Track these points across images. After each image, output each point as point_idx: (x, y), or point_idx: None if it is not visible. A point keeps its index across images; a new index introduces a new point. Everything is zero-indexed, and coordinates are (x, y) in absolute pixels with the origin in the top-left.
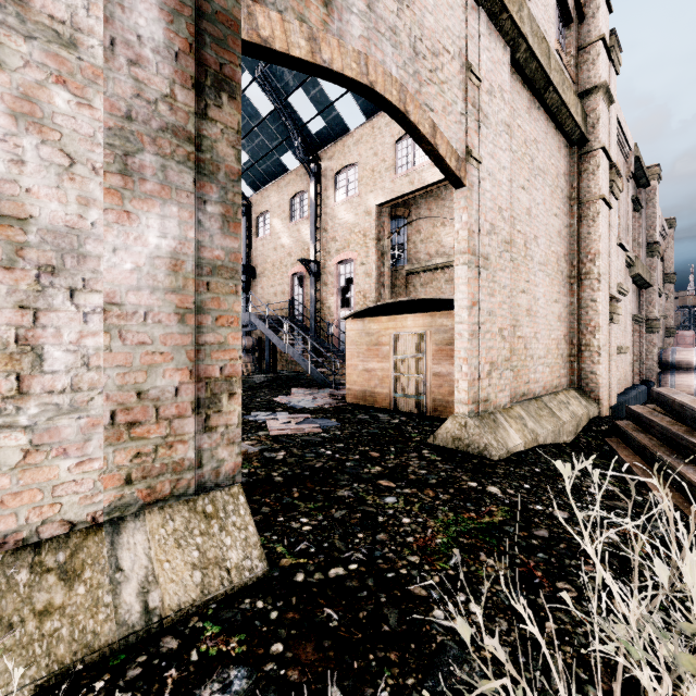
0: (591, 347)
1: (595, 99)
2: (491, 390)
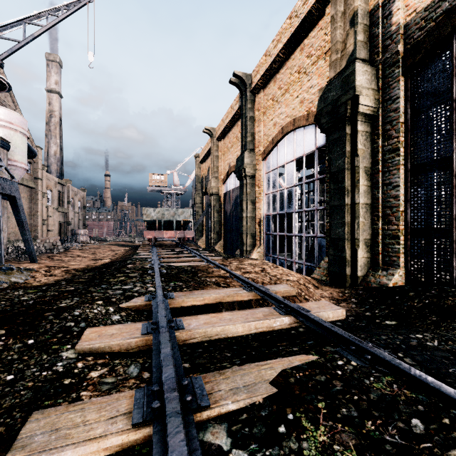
0: (37, 230)
1: (38, 180)
2: (10, 237)
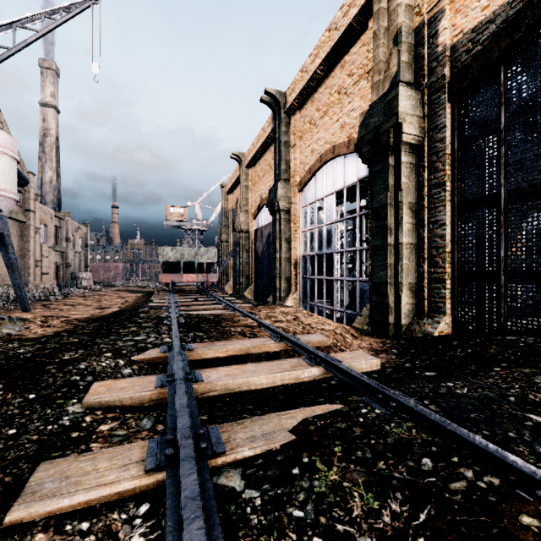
0: (29, 273)
1: (30, 213)
2: None
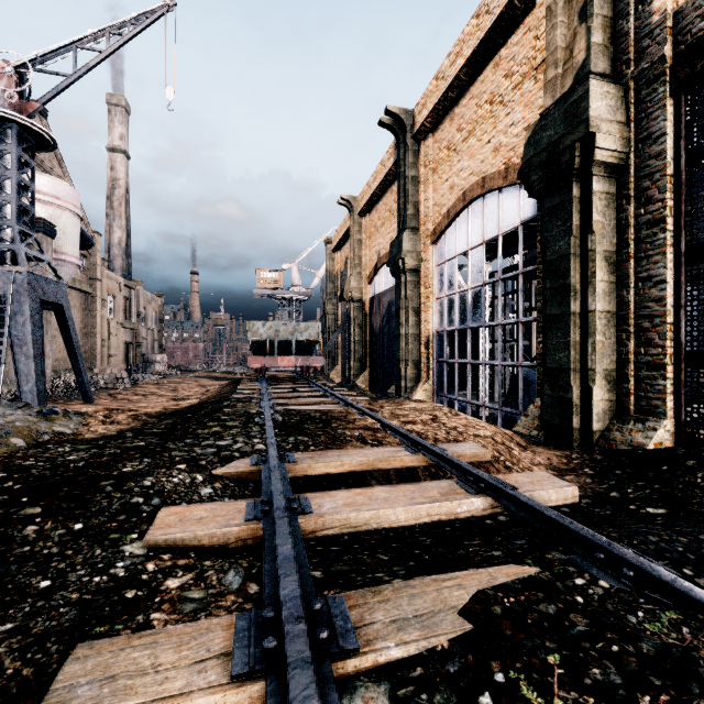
0: (94, 355)
1: (95, 281)
2: (56, 365)
